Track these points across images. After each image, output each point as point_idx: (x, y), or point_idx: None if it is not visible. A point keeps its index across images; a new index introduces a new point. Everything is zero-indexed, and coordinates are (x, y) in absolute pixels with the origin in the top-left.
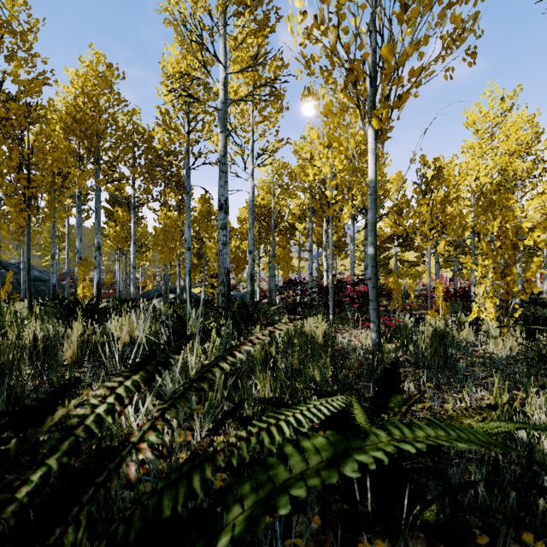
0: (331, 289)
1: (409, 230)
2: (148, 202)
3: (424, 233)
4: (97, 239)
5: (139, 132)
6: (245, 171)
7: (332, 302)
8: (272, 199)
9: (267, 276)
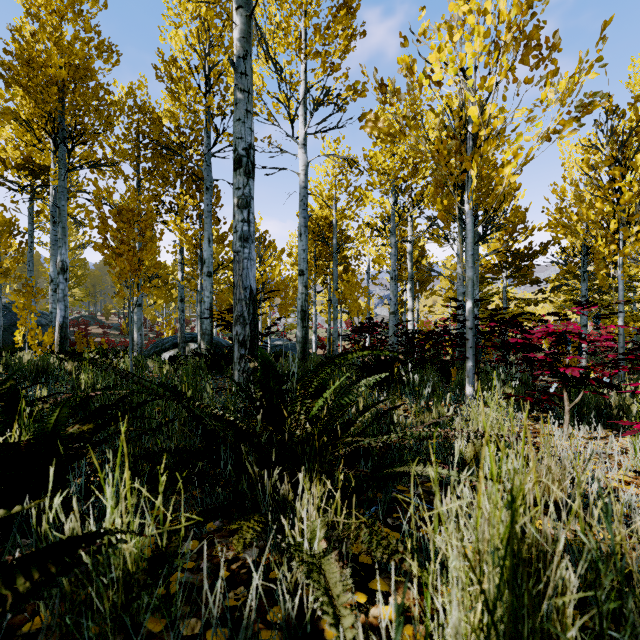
0: (470, 331)
1: (582, 230)
2: (159, 213)
3: (611, 235)
4: (60, 256)
5: (144, 111)
6: (293, 137)
7: (473, 361)
8: (333, 210)
9: (326, 321)
